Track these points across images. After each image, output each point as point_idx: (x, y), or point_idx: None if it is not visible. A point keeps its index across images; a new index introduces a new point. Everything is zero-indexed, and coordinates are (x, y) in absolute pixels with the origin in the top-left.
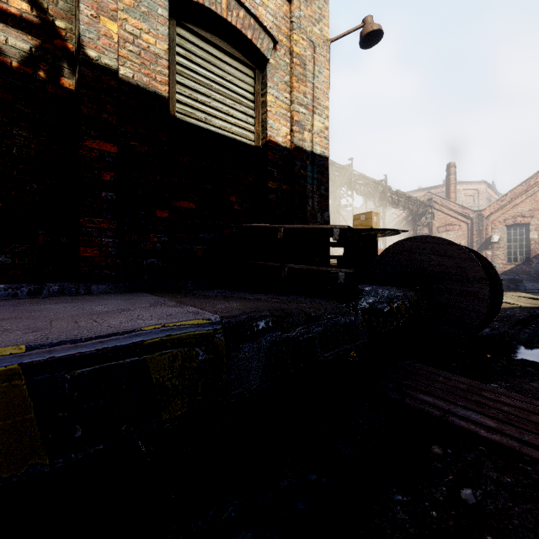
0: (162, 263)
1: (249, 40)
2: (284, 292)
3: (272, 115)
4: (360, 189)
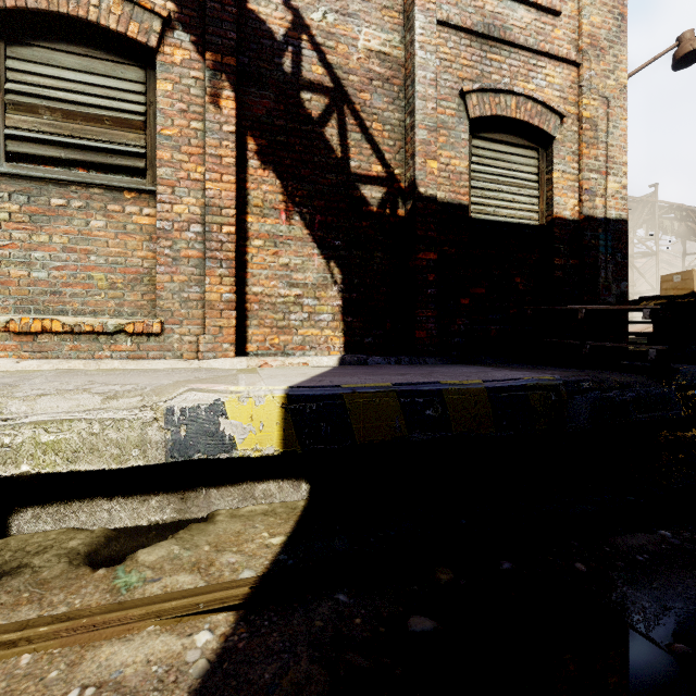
0: (465, 341)
1: (536, 127)
2: (585, 367)
3: (558, 191)
4: (672, 227)
